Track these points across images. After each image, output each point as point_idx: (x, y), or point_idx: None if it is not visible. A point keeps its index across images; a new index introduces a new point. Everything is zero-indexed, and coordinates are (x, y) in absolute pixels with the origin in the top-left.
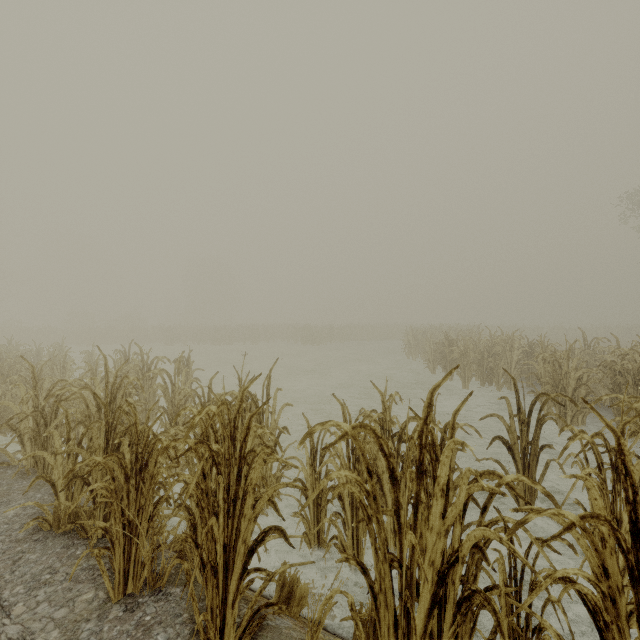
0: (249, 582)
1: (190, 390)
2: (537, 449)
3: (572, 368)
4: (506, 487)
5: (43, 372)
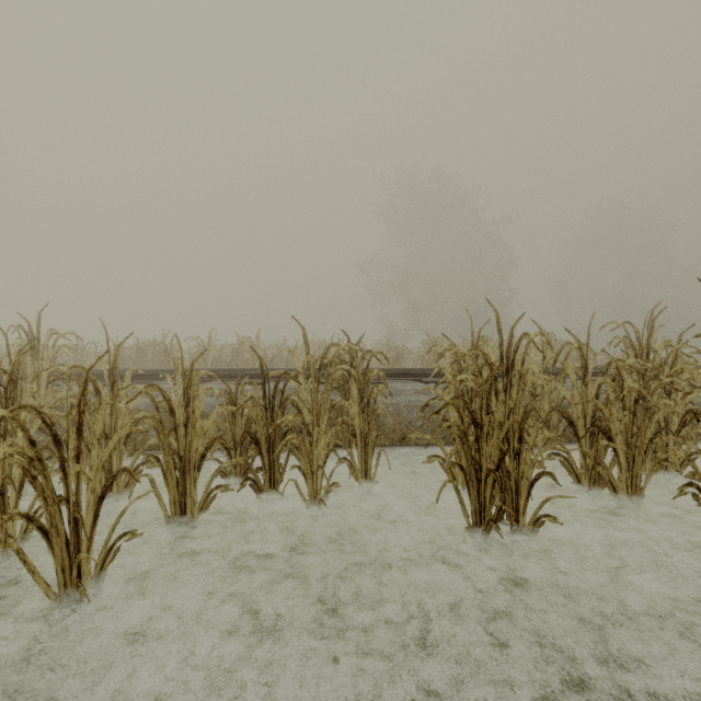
0: None
1: None
2: None
3: None
4: None
5: None
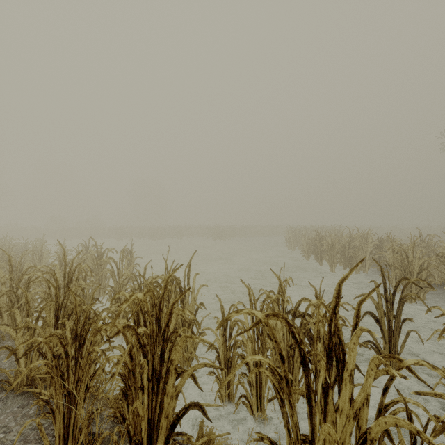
0: (172, 444)
1: (130, 274)
2: (400, 322)
3: (416, 257)
4: (375, 351)
5: (26, 259)
